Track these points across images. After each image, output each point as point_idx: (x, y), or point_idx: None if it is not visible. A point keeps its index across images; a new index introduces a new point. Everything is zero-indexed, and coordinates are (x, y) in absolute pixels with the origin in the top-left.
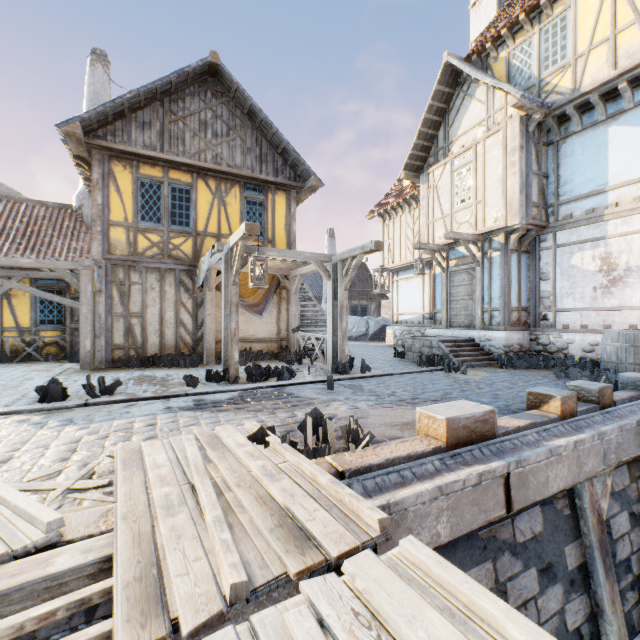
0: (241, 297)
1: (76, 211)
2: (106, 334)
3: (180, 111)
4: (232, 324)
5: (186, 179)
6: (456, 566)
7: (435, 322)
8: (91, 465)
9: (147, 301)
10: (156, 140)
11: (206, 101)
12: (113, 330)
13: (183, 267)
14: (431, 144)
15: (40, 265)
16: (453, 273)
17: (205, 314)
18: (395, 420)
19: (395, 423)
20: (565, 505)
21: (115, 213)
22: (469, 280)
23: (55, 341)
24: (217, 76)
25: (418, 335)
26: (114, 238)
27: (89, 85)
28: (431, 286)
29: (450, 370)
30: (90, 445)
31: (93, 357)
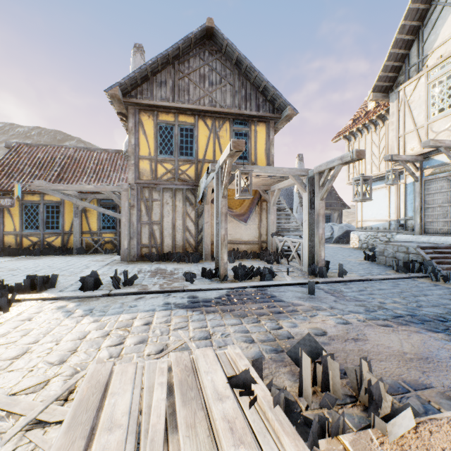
0: (230, 208)
1: (124, 154)
2: (137, 236)
3: (186, 70)
4: (221, 230)
5: (190, 121)
6: None
7: (406, 228)
8: (71, 381)
9: (163, 213)
10: (169, 94)
11: (204, 59)
12: (141, 234)
13: (188, 187)
14: (401, 63)
15: (97, 189)
16: (428, 181)
17: (203, 222)
18: (404, 350)
19: (407, 355)
20: None
21: (143, 150)
22: (449, 187)
23: (111, 240)
24: (212, 38)
25: (384, 240)
26: (142, 168)
27: (132, 69)
28: (398, 195)
29: (437, 278)
30: (90, 344)
31: (129, 253)
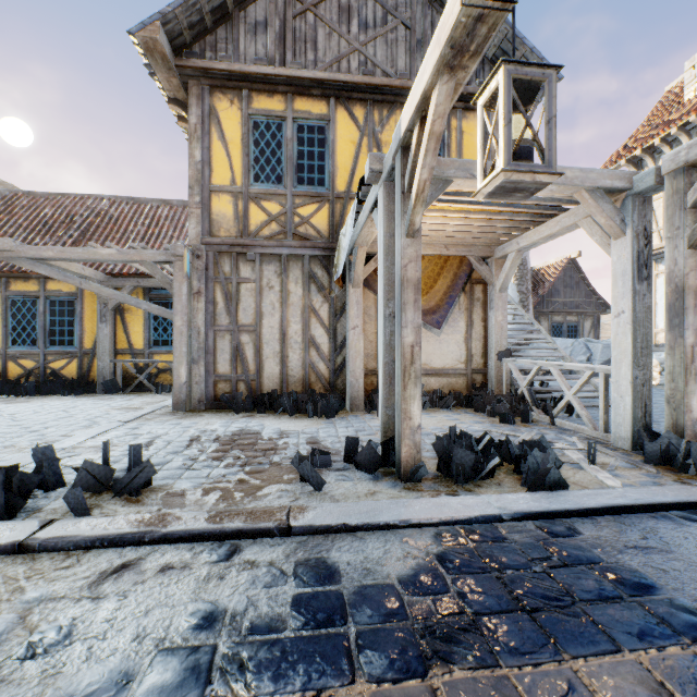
0: None
1: None
2: (206, 358)
3: None
4: (405, 333)
5: (319, 110)
6: None
7: None
8: None
9: (262, 307)
10: (273, 48)
11: None
12: (216, 352)
13: (314, 252)
14: None
15: (123, 257)
16: None
17: (347, 326)
18: None
19: None
20: None
21: (218, 173)
22: None
23: (169, 367)
24: None
25: None
26: (217, 212)
27: None
28: None
29: None
30: None
31: (191, 392)
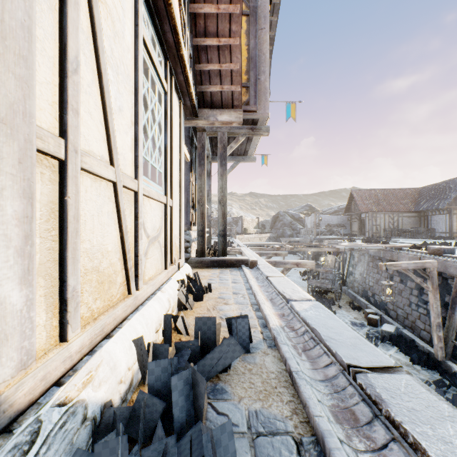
0: None
1: None
2: None
3: None
4: None
5: None
6: (416, 274)
7: None
8: None
9: None
10: None
11: None
12: None
13: None
14: None
15: None
16: None
17: None
18: None
19: None
20: (452, 284)
21: None
22: None
23: None
24: None
25: None
26: None
27: None
28: None
29: None
30: None
31: None
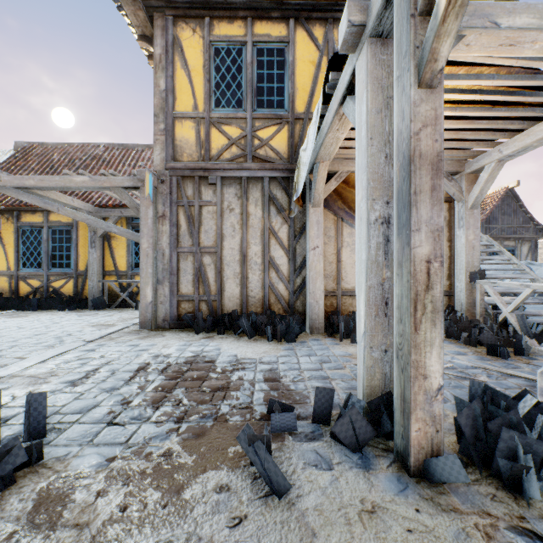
0: None
1: None
2: (170, 279)
3: None
4: (416, 240)
5: (278, 32)
6: None
7: None
8: None
9: (223, 229)
10: None
11: None
12: (179, 273)
13: (273, 173)
14: None
15: (95, 184)
16: None
17: (307, 247)
18: None
19: None
20: None
21: (181, 100)
22: None
23: None
24: None
25: None
26: (180, 138)
27: None
28: None
29: None
30: None
31: (157, 311)
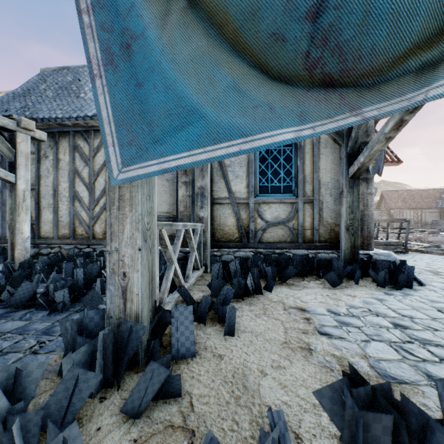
0: None
1: None
2: None
3: None
4: None
5: None
6: None
7: None
8: None
9: None
10: None
11: None
12: None
13: None
14: None
15: None
16: None
17: None
18: None
19: None
20: None
21: None
22: None
23: None
24: None
25: None
26: None
27: None
28: None
29: None
30: None
31: None
